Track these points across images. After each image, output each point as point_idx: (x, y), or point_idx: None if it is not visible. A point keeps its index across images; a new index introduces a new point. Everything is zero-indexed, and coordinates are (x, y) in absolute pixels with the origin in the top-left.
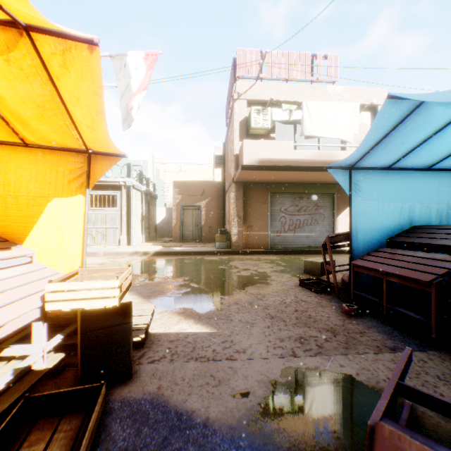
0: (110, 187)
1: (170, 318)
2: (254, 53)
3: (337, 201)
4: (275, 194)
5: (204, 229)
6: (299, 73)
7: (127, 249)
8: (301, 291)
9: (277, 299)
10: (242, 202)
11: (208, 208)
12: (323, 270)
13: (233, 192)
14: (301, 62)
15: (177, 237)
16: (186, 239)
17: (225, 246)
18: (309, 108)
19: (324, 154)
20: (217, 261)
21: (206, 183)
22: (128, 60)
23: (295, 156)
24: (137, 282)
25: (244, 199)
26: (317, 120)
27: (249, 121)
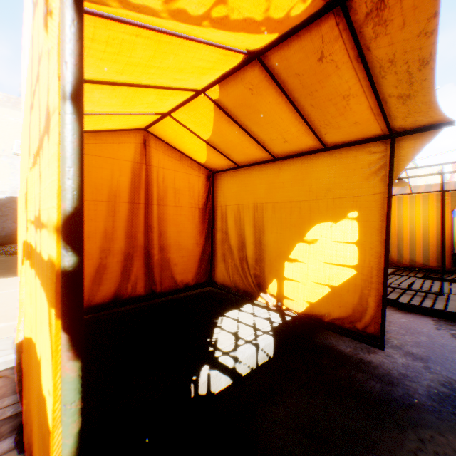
0: None
1: None
2: None
3: None
4: None
5: None
6: None
7: None
8: None
9: None
10: None
11: None
12: None
13: None
14: None
15: None
16: None
17: None
18: None
19: None
20: None
21: None
22: (443, 169)
23: None
24: None
25: None
26: None
27: None
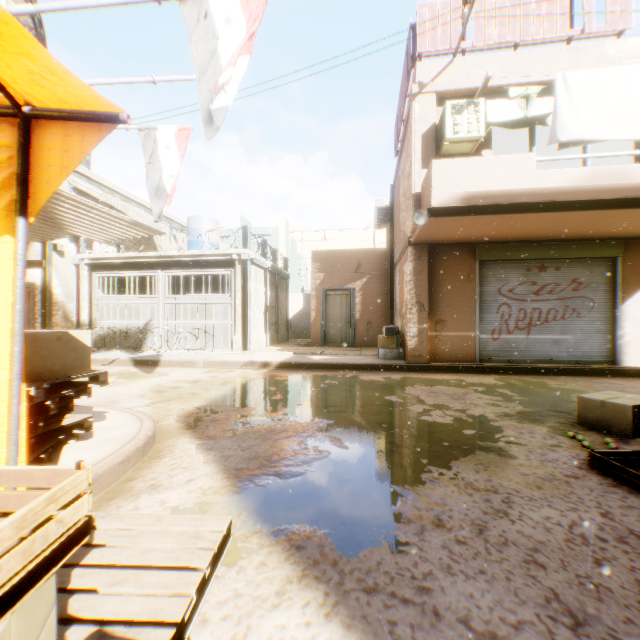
0: (220, 263)
1: (261, 570)
2: (450, 5)
3: (622, 272)
4: (488, 262)
5: (358, 326)
6: (543, 27)
7: (239, 357)
8: (606, 490)
9: (552, 516)
10: (427, 279)
11: (366, 293)
12: (635, 423)
13: (410, 262)
14: (547, 5)
15: (318, 338)
16: (331, 341)
17: (395, 355)
18: (570, 86)
19: (606, 174)
20: (382, 383)
21: (363, 252)
22: (212, 6)
23: (540, 183)
24: (231, 426)
25: (430, 274)
26: (587, 108)
27: (441, 130)
